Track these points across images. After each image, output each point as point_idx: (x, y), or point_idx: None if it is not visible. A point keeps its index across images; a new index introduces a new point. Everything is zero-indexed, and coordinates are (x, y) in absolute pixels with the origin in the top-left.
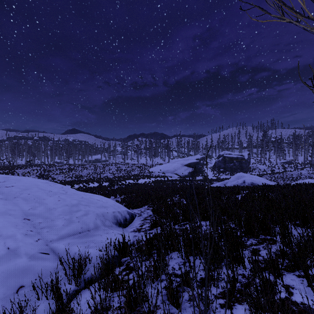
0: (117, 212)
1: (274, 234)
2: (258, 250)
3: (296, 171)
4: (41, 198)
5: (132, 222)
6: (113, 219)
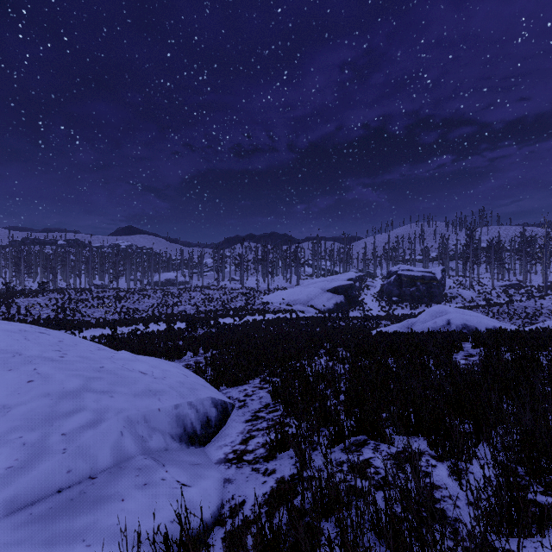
0: (186, 406)
1: None
2: None
3: (531, 301)
4: None
5: (223, 424)
6: (173, 425)
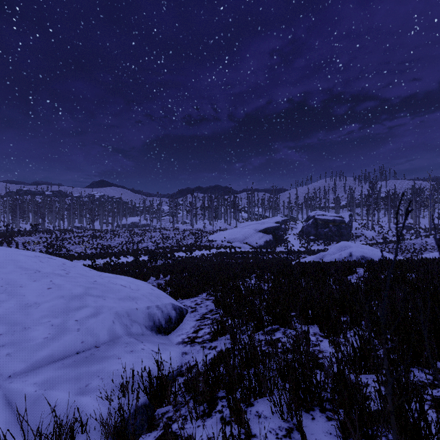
0: (154, 307)
1: None
2: None
3: (418, 239)
4: (16, 285)
5: (180, 322)
6: (146, 319)
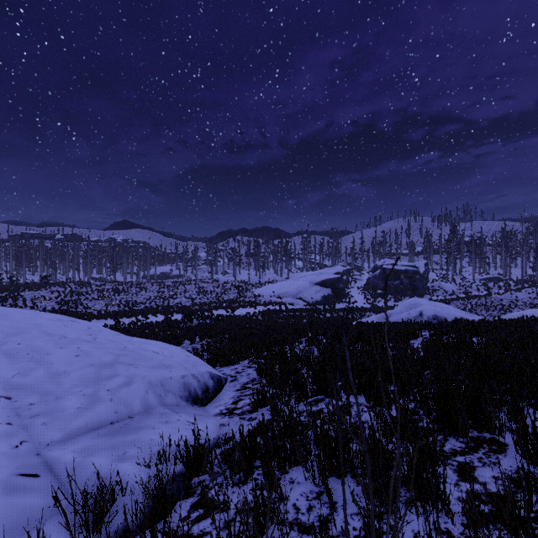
0: (190, 376)
1: (499, 430)
2: (470, 467)
3: (507, 294)
4: (43, 353)
5: (218, 393)
6: (181, 389)
